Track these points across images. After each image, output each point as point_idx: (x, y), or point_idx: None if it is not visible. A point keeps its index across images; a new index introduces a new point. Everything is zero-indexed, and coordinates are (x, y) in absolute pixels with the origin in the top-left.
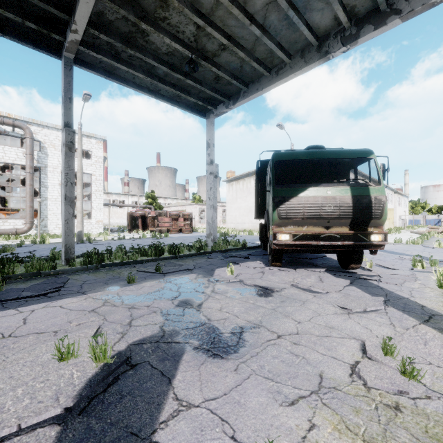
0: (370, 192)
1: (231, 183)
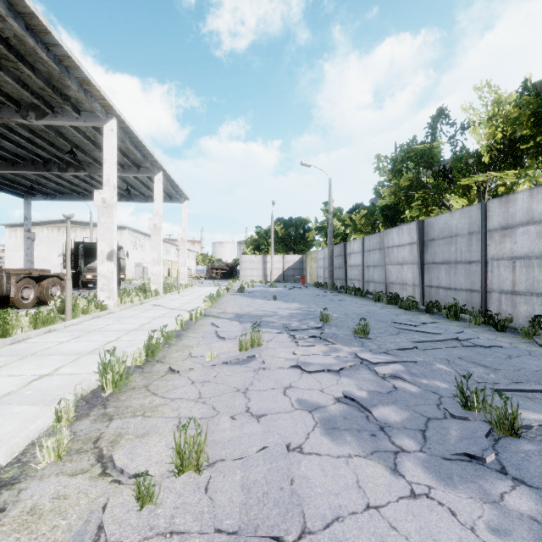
0: (121, 261)
1: (14, 229)
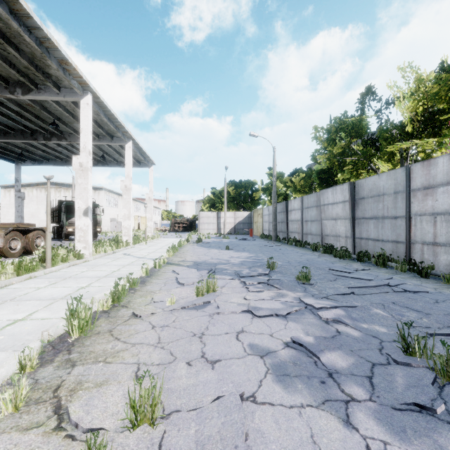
0: (97, 217)
1: (8, 189)
